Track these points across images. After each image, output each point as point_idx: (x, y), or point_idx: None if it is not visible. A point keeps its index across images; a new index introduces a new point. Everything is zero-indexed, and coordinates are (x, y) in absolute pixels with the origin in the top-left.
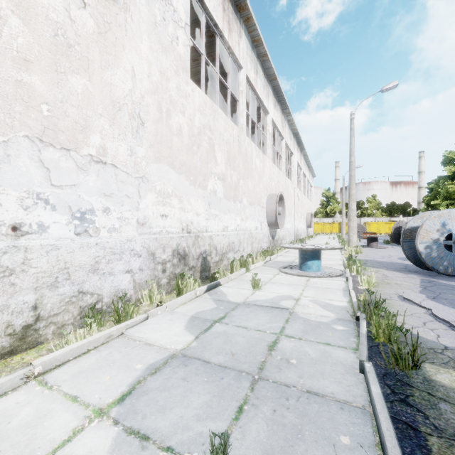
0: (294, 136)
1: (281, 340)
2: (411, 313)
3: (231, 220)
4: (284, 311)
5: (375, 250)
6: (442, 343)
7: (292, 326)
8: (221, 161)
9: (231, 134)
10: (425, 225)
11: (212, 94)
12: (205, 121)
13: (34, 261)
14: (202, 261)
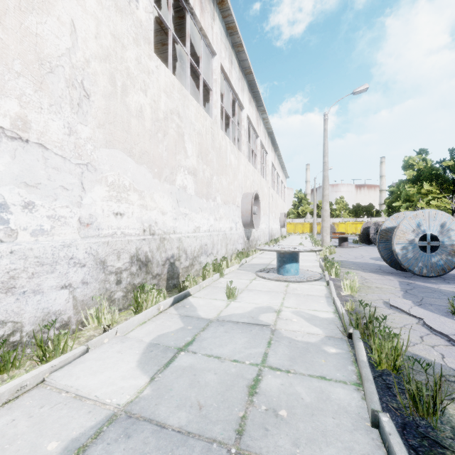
0: (269, 135)
1: (265, 375)
2: (404, 324)
3: (203, 220)
4: (264, 328)
5: (347, 250)
6: (450, 365)
7: (276, 351)
8: (192, 153)
9: (203, 124)
10: (401, 225)
11: (184, 84)
12: (173, 106)
13: None
14: (169, 267)
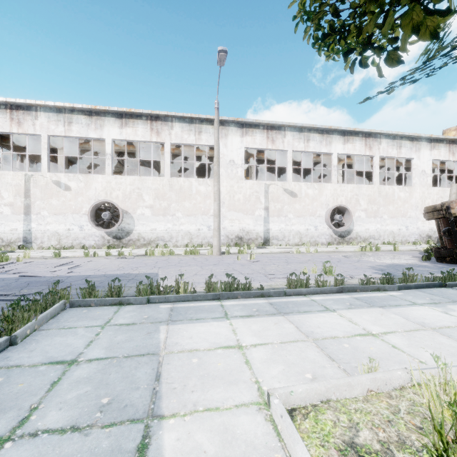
0: None
1: None
2: None
3: None
4: None
5: None
6: None
7: None
8: None
9: None
10: None
11: None
12: (439, 196)
13: (401, 234)
14: (437, 239)
